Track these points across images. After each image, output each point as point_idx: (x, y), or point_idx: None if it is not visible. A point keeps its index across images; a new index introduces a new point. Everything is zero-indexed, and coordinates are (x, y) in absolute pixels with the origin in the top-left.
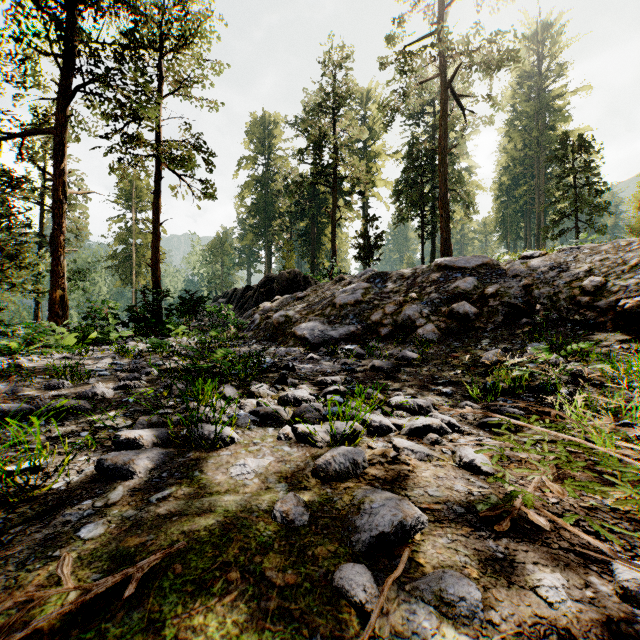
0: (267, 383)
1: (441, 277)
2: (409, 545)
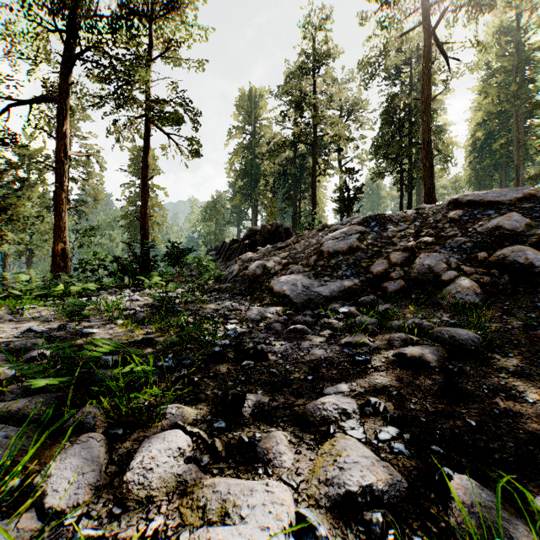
0: (205, 401)
1: (464, 215)
2: None
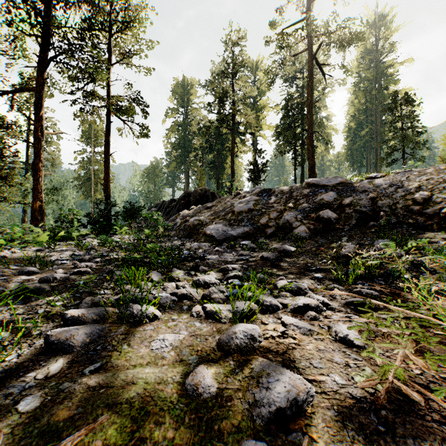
0: (184, 269)
1: (310, 192)
2: (302, 418)
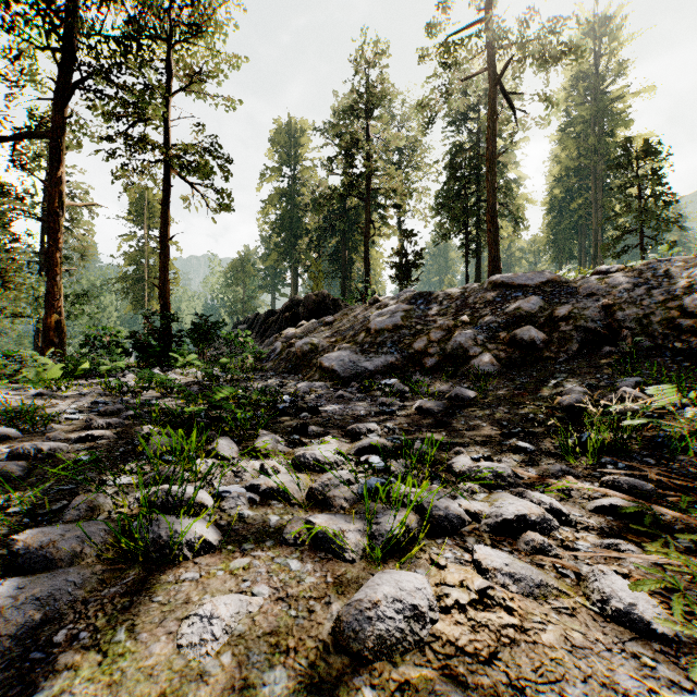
0: (281, 432)
1: (497, 297)
2: None
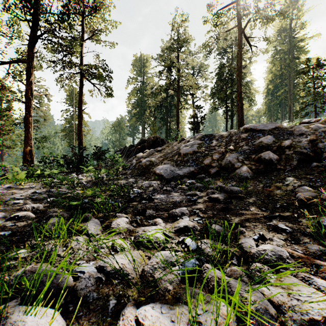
0: (130, 213)
1: (248, 136)
2: None
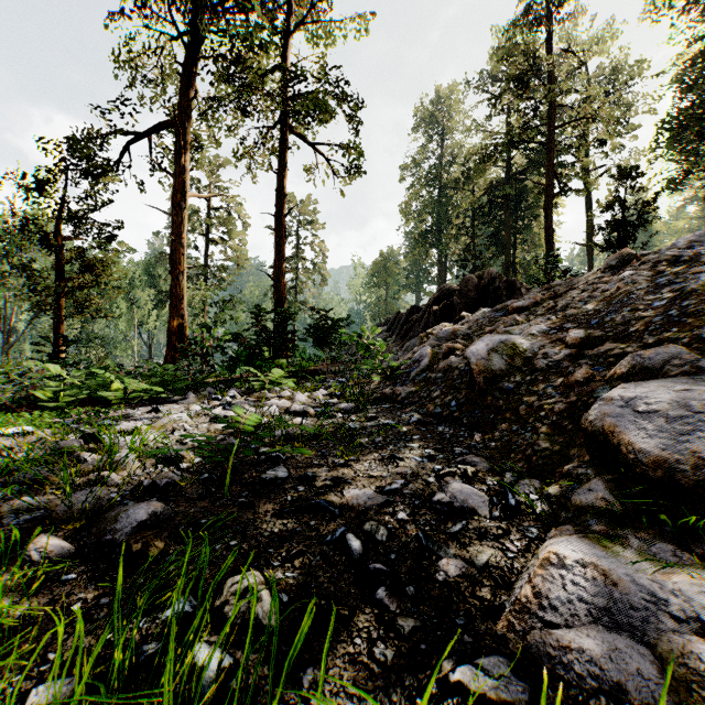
0: None
1: None
2: None
